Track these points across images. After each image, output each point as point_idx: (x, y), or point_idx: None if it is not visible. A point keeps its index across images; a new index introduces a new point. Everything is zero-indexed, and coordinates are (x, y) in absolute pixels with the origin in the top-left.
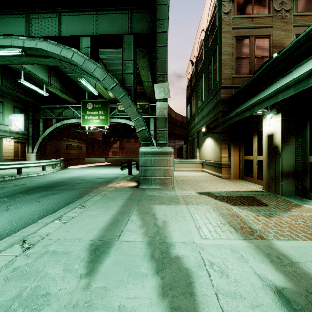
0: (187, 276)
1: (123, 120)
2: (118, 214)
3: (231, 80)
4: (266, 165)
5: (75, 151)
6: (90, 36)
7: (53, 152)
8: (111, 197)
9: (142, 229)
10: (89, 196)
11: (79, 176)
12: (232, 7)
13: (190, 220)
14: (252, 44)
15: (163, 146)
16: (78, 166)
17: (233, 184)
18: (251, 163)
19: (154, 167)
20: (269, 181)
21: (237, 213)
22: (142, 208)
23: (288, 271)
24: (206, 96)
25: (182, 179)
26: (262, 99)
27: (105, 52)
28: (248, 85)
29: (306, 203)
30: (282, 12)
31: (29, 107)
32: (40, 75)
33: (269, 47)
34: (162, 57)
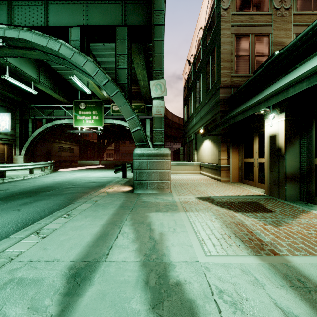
0: (192, 312)
1: (118, 121)
2: (108, 225)
3: (231, 79)
4: (269, 167)
5: (67, 153)
6: (80, 27)
7: (43, 154)
8: (102, 203)
9: (135, 245)
10: (77, 203)
11: (70, 180)
12: (232, 3)
13: (191, 231)
14: (252, 42)
15: (159, 148)
16: (70, 169)
17: (233, 187)
18: (251, 166)
19: (150, 171)
20: (271, 184)
21: (242, 222)
22: (136, 217)
23: (315, 299)
24: (204, 97)
25: (179, 182)
26: (268, 95)
27: (98, 48)
28: (249, 84)
29: (313, 208)
30: (281, 11)
31: (17, 107)
32: (27, 72)
33: (269, 45)
34: (158, 52)
